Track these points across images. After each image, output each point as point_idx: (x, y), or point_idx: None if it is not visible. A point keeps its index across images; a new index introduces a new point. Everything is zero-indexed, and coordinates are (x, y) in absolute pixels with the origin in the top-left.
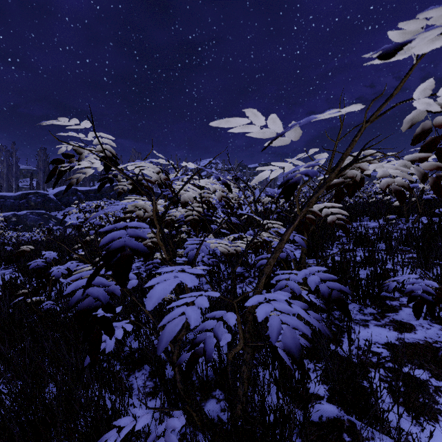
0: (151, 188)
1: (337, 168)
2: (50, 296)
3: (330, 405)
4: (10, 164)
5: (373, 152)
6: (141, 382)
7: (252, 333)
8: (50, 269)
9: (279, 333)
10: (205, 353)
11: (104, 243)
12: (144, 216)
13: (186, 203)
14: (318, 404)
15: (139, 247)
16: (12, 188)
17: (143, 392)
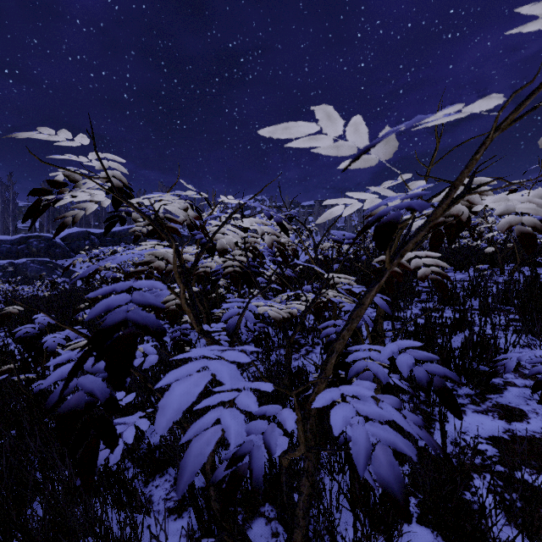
0: (176, 231)
1: (446, 200)
2: (44, 373)
3: (422, 527)
4: (6, 200)
5: (485, 180)
6: (164, 492)
7: (316, 433)
8: (50, 335)
9: (368, 457)
10: (251, 475)
11: (93, 316)
12: (167, 268)
13: (224, 250)
14: (406, 526)
15: (148, 322)
16: (8, 231)
17: (166, 508)
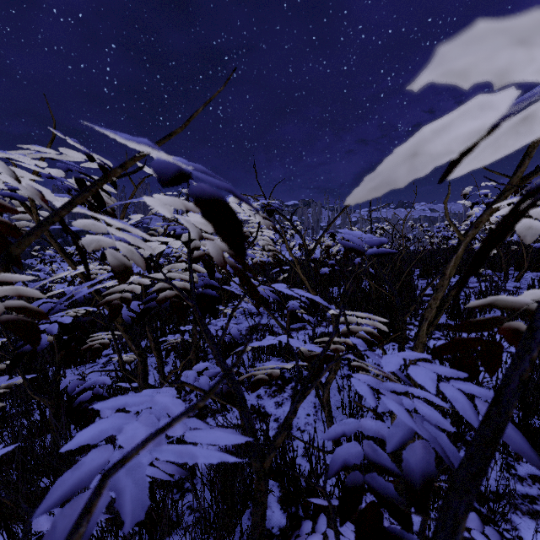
0: (11, 227)
1: None
2: None
3: None
4: None
5: None
6: None
7: None
8: None
9: None
10: None
11: None
12: None
13: (126, 269)
14: None
15: None
16: None
17: None
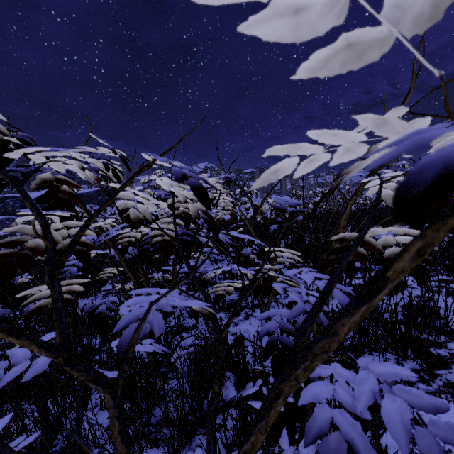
0: (75, 196)
1: None
2: None
3: None
4: None
5: None
6: None
7: None
8: None
9: None
10: None
11: None
12: (58, 246)
13: (139, 221)
14: None
15: None
16: None
17: None
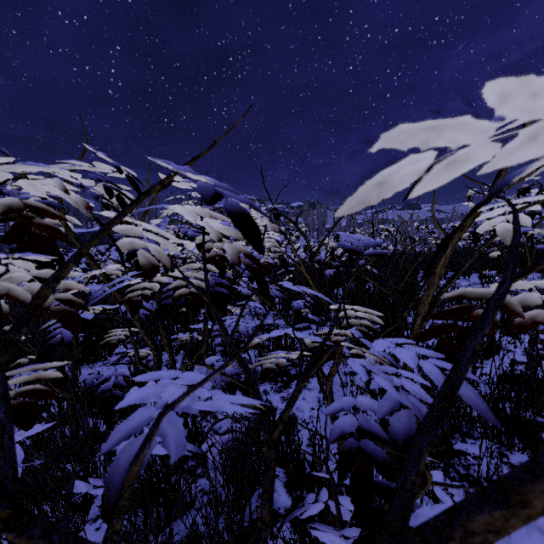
0: (58, 231)
1: None
2: None
3: None
4: None
5: None
6: None
7: None
8: None
9: None
10: None
11: None
12: None
13: (153, 268)
14: None
15: None
16: None
17: None
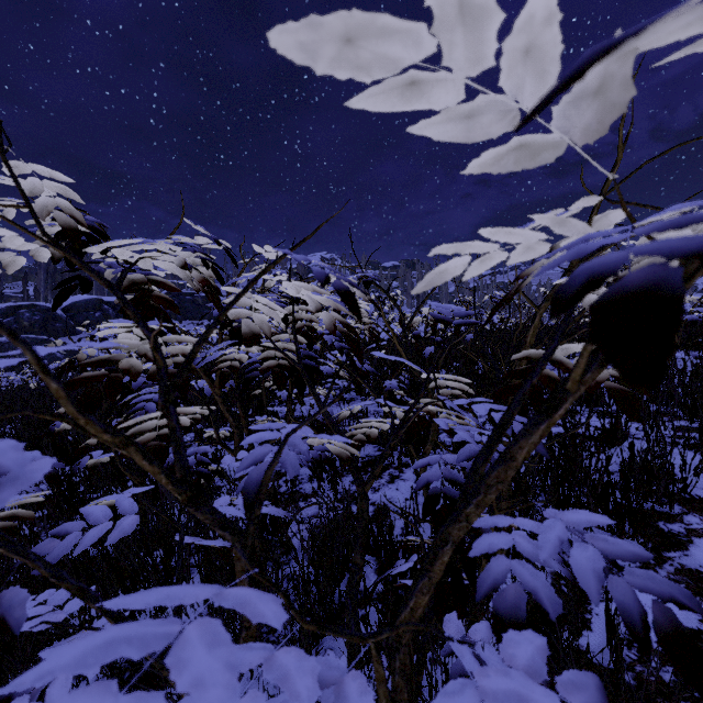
0: (171, 303)
1: None
2: None
3: None
4: None
5: None
6: None
7: (411, 675)
8: None
9: None
10: None
11: None
12: (152, 368)
13: (254, 336)
14: None
15: None
16: None
17: None
